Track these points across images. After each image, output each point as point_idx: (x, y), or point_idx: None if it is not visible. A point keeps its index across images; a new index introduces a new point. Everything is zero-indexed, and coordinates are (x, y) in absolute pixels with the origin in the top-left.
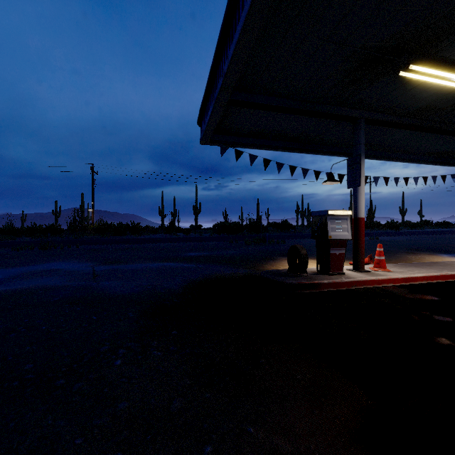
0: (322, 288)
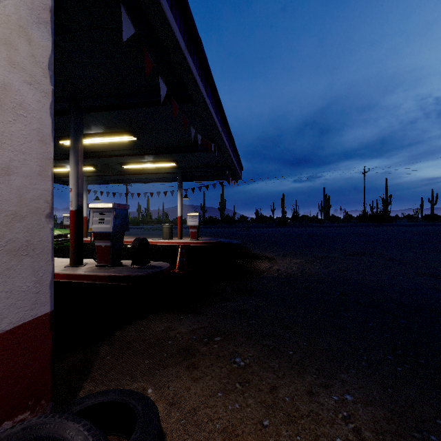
0: None
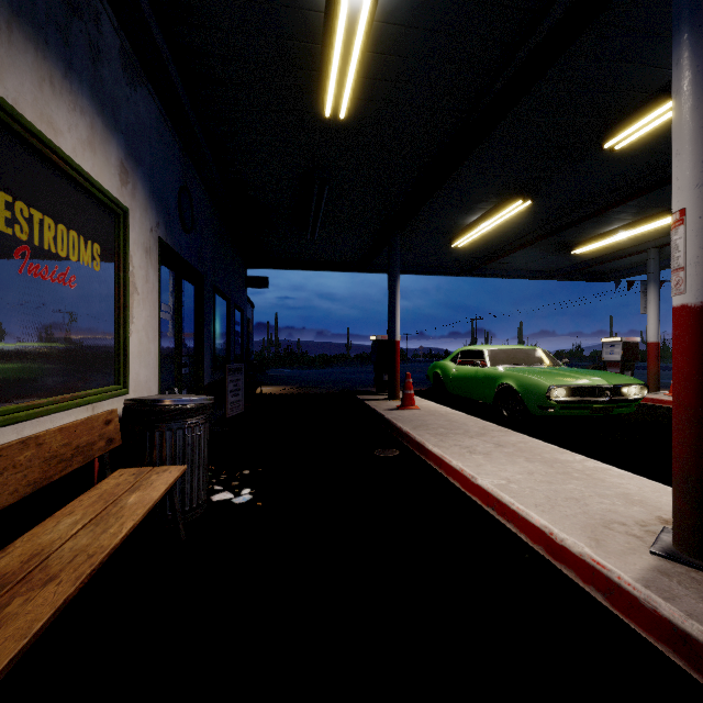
0: None
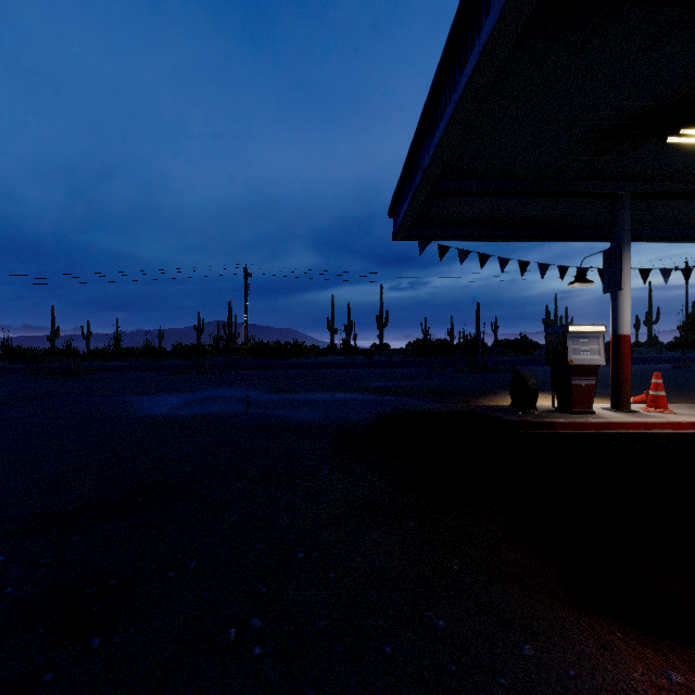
0: (556, 430)
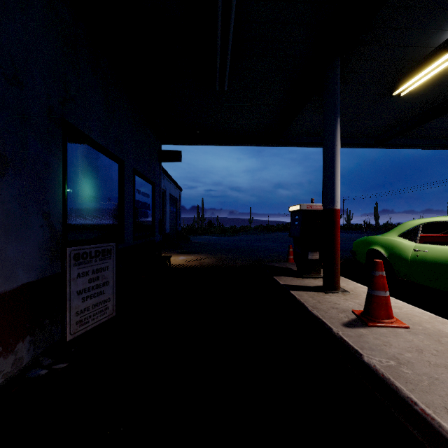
0: None
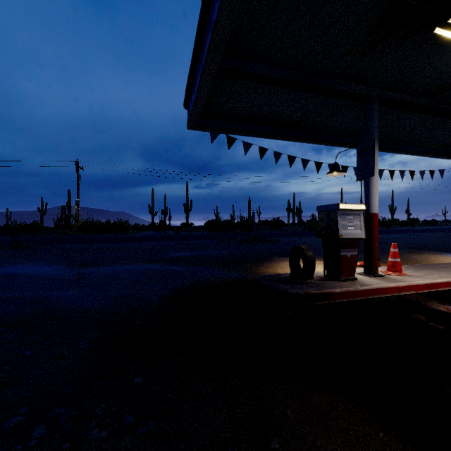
0: (334, 299)
